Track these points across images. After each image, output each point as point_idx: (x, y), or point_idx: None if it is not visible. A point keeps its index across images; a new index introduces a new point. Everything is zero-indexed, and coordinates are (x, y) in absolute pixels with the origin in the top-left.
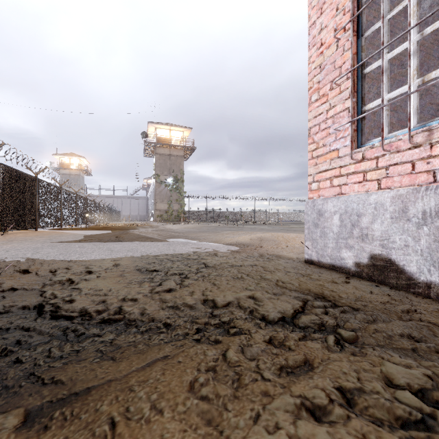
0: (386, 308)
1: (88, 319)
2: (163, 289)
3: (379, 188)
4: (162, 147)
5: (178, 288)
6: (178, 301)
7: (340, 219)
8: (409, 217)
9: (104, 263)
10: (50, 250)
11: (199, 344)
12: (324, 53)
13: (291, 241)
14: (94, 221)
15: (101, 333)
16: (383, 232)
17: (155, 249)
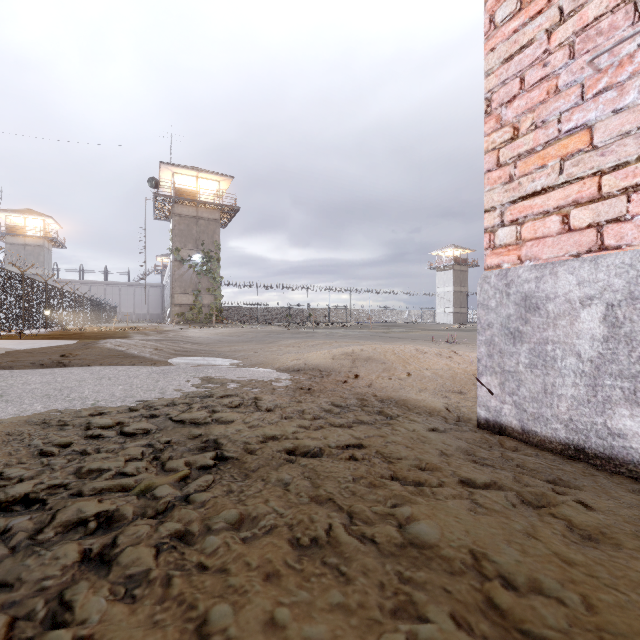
0: None
1: None
2: None
3: None
4: (184, 205)
5: None
6: None
7: (608, 318)
8: None
9: None
10: None
11: None
12: None
13: (413, 363)
14: (62, 323)
15: None
16: None
17: (119, 388)
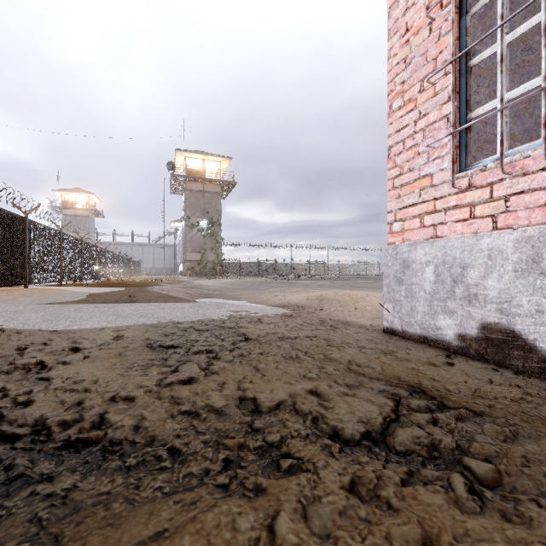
0: (524, 411)
1: (43, 440)
2: (179, 378)
3: (495, 227)
4: (193, 182)
5: (202, 377)
6: (199, 402)
7: (435, 272)
8: (543, 269)
9: (102, 334)
10: (32, 314)
11: (226, 500)
12: (410, 42)
13: (361, 302)
14: (106, 276)
15: (56, 473)
16: (502, 292)
17: (178, 313)
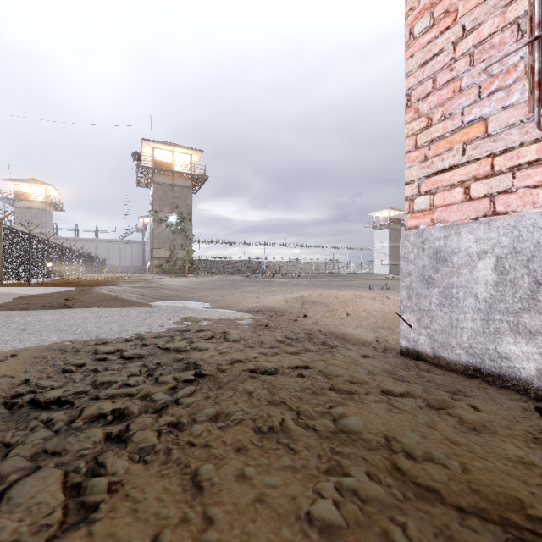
0: None
1: None
2: None
3: None
4: (161, 174)
5: (47, 538)
6: None
7: (497, 268)
8: None
9: None
10: None
11: None
12: None
13: (352, 306)
14: (62, 274)
15: None
16: None
17: (115, 324)
